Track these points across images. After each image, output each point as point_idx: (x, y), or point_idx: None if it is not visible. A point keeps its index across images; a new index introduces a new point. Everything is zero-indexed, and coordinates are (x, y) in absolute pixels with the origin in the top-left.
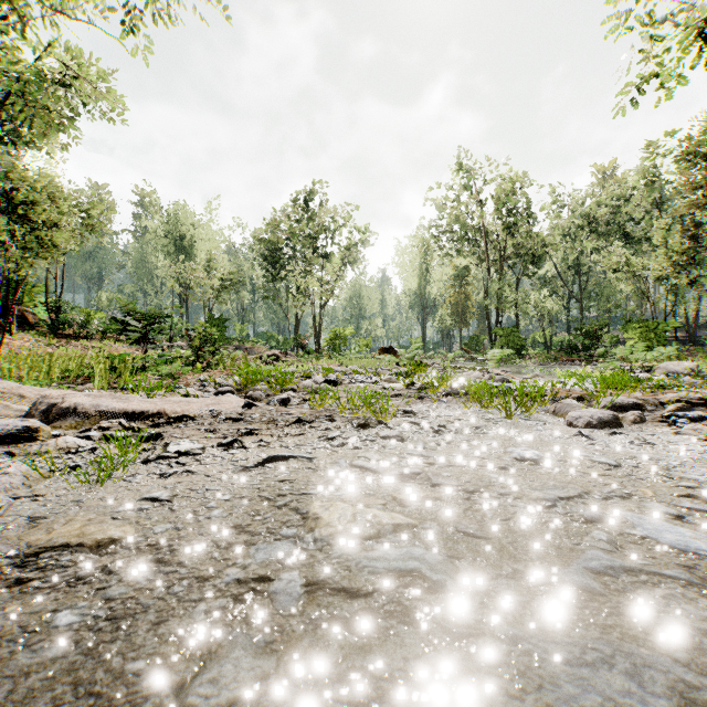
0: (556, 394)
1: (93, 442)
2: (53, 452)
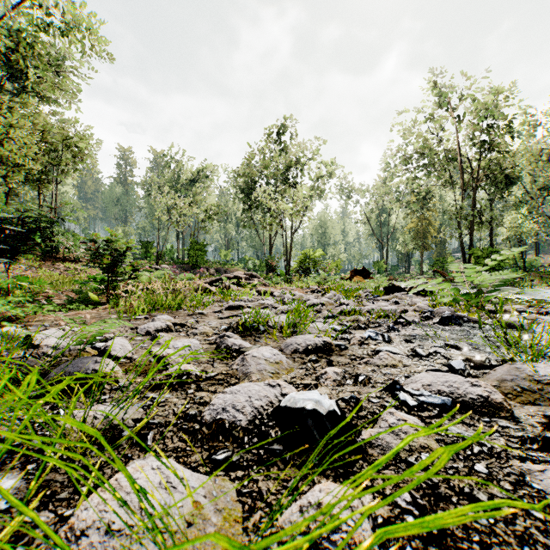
0: None
1: None
2: None
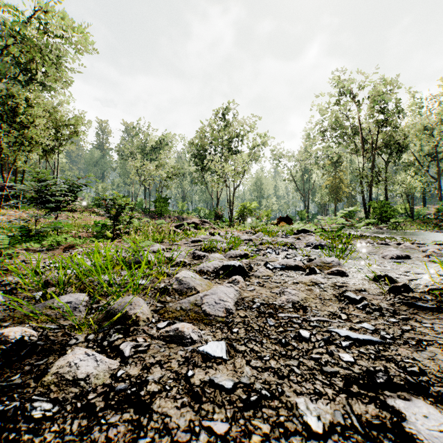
0: None
1: None
2: None
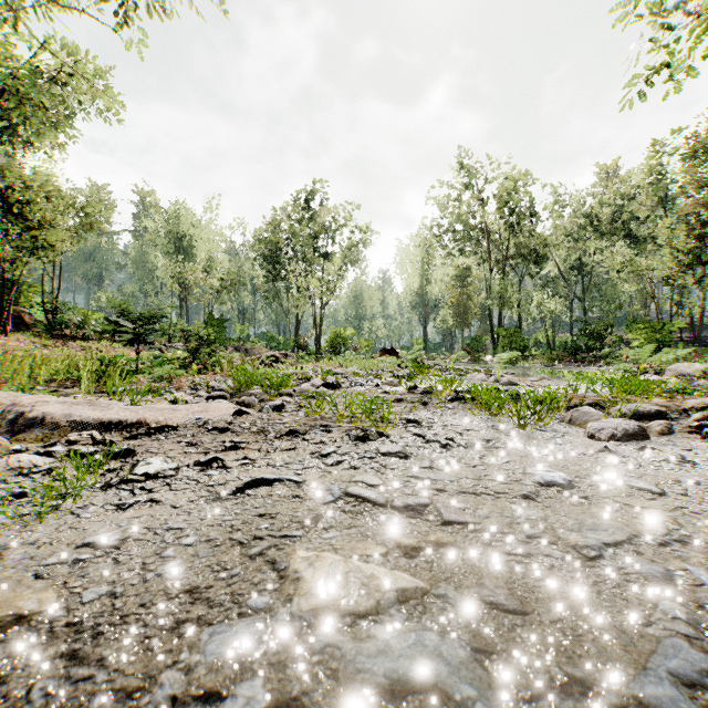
0: (570, 401)
1: (54, 459)
2: (3, 473)
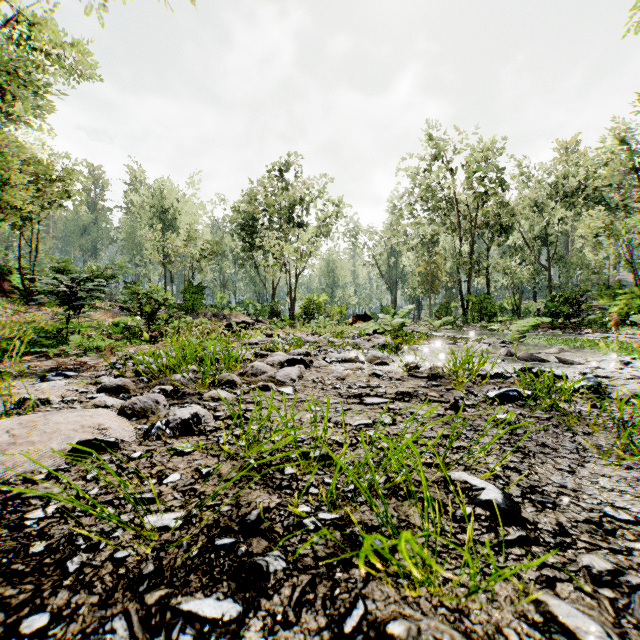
0: None
1: None
2: None
